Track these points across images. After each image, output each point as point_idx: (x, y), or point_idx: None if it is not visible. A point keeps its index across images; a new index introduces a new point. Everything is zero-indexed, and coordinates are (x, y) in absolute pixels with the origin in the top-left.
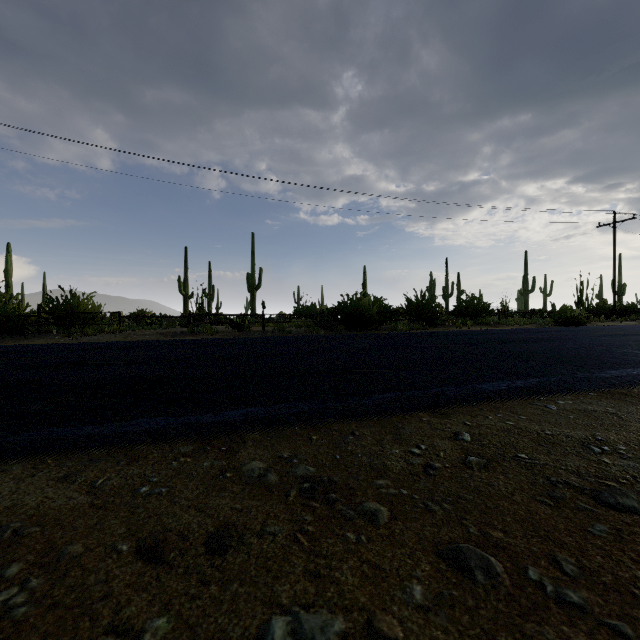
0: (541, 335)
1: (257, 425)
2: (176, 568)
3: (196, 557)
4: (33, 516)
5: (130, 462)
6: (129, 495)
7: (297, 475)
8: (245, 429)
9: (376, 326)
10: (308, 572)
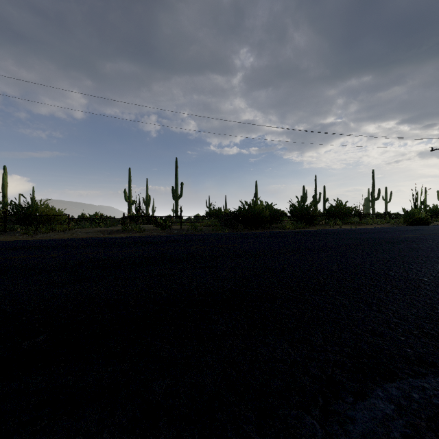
0: (414, 234)
1: None
2: None
3: None
4: None
5: None
6: None
7: None
8: None
9: (268, 225)
10: None
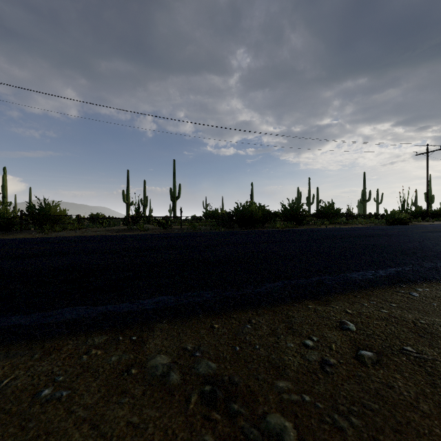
0: (381, 231)
1: (165, 315)
2: None
3: None
4: None
5: (43, 356)
6: (28, 401)
7: (199, 373)
8: (154, 320)
9: (261, 225)
10: None
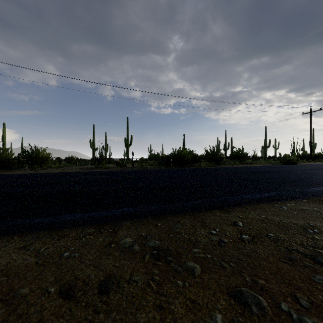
0: (274, 169)
1: (128, 217)
2: (81, 302)
3: (92, 295)
4: (3, 270)
5: (59, 238)
6: (57, 257)
7: (150, 246)
8: (122, 220)
9: (190, 164)
10: (156, 305)
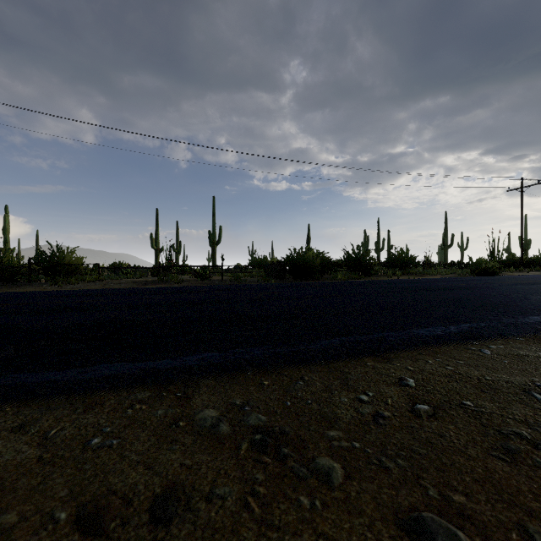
0: (462, 284)
1: (211, 371)
2: None
3: (138, 527)
4: None
5: (86, 410)
6: (79, 448)
7: (249, 425)
8: (200, 375)
9: (319, 276)
10: None
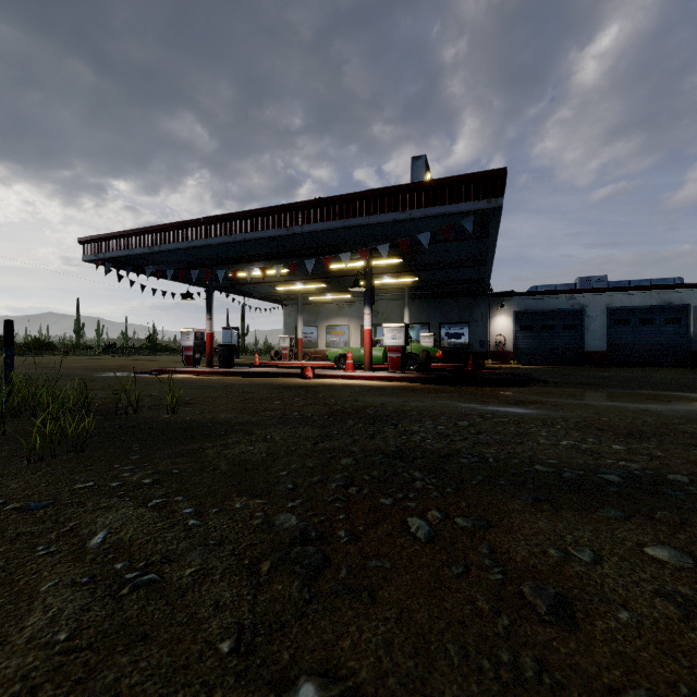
0: None
1: None
2: None
3: None
4: None
5: None
6: None
7: None
8: None
9: None
10: None
